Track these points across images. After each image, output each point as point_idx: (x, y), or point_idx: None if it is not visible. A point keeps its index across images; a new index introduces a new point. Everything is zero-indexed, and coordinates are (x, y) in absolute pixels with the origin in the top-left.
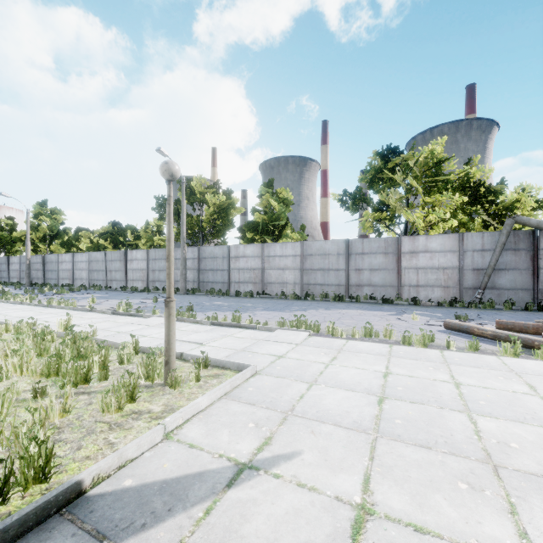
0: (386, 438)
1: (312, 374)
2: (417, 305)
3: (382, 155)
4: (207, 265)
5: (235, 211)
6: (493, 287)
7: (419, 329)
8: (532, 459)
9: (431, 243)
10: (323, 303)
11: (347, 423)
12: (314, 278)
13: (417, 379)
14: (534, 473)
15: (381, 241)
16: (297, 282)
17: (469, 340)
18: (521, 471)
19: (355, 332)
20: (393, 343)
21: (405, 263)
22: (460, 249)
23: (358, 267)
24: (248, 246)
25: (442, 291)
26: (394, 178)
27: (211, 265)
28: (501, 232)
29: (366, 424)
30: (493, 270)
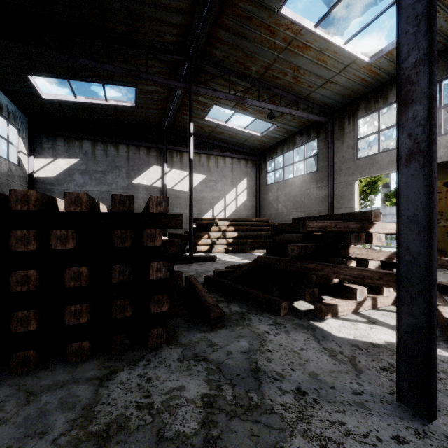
0: None
1: None
2: None
3: None
4: None
5: (381, 182)
6: None
7: None
8: None
9: None
10: None
11: None
12: None
13: None
14: None
15: None
16: None
17: None
18: None
19: None
20: None
21: None
22: None
23: None
24: (393, 207)
25: None
26: None
27: None
28: None
29: None
30: None
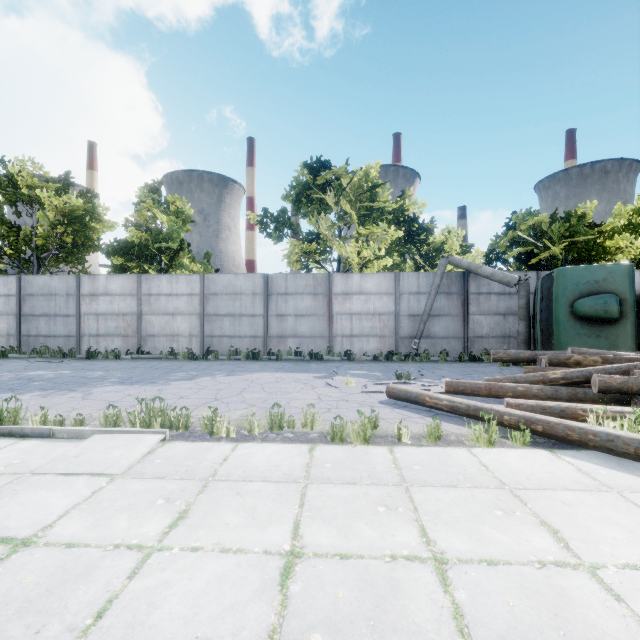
0: None
1: (62, 633)
2: (352, 360)
3: (310, 167)
4: (36, 308)
5: (101, 225)
6: (428, 335)
7: (355, 402)
8: None
9: (366, 282)
10: (230, 363)
11: None
12: (220, 328)
13: (358, 568)
14: None
15: (309, 278)
16: (194, 334)
17: (422, 417)
18: None
19: (253, 423)
20: (316, 439)
21: (337, 307)
22: (396, 292)
23: (280, 312)
24: (113, 278)
25: (378, 342)
26: (325, 200)
27: (44, 308)
28: (436, 273)
29: None
30: (428, 316)
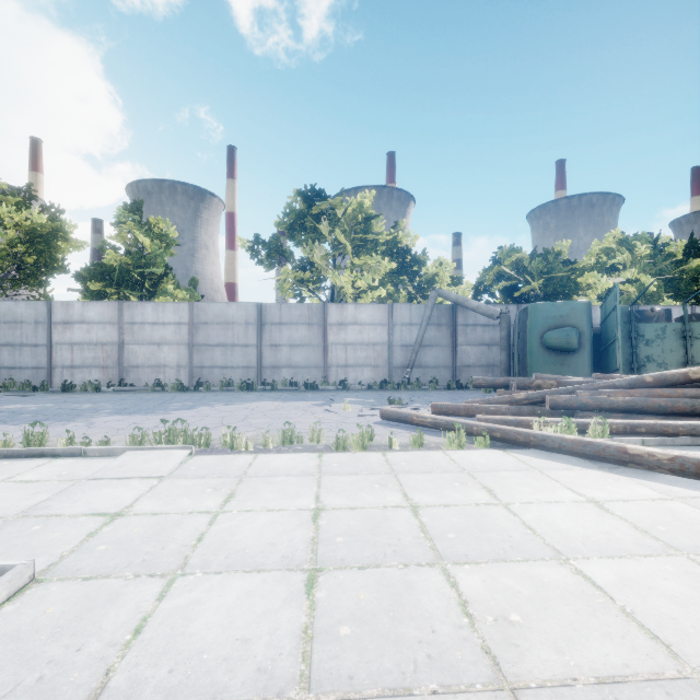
0: (327, 699)
1: (180, 547)
2: (347, 389)
3: (305, 196)
4: None
5: (68, 245)
6: (420, 365)
7: (353, 423)
8: (546, 642)
9: (361, 313)
10: (224, 394)
11: (242, 685)
12: (210, 358)
13: (362, 512)
14: (563, 681)
15: (304, 308)
16: (183, 365)
17: (410, 432)
18: (547, 684)
19: (268, 439)
20: (323, 449)
21: (332, 337)
22: (390, 322)
23: (275, 342)
24: (91, 304)
25: (372, 371)
26: (319, 229)
27: (8, 337)
28: (427, 305)
29: (284, 669)
30: (420, 346)
